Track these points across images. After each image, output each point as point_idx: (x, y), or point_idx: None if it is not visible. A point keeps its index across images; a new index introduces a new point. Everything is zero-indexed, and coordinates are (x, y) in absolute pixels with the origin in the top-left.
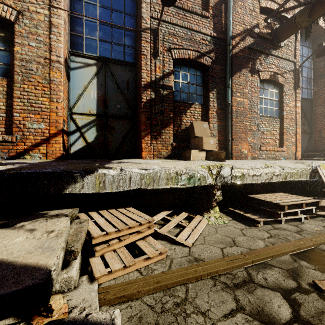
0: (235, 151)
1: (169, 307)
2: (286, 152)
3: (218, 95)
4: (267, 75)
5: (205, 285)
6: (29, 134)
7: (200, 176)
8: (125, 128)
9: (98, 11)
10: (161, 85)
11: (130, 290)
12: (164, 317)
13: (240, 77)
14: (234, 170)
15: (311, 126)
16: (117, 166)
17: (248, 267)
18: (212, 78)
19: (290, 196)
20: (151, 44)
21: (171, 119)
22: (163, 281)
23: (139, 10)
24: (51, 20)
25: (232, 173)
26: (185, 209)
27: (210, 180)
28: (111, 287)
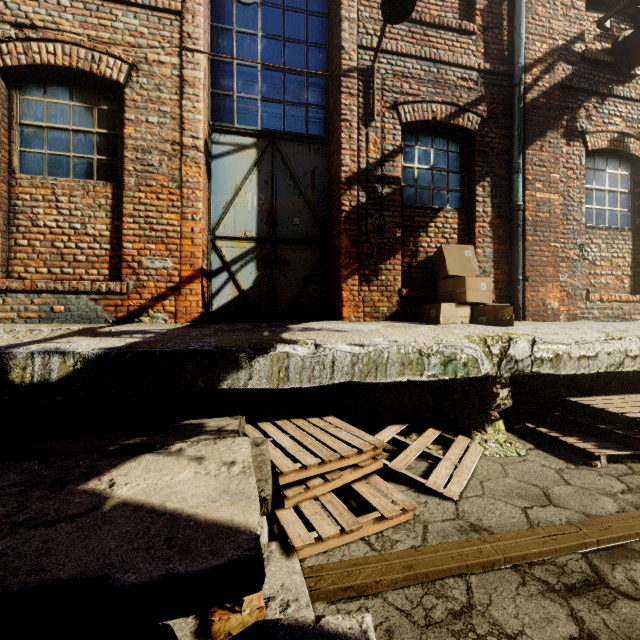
0: (531, 303)
1: (441, 618)
2: None
3: (494, 189)
4: (604, 141)
5: (504, 582)
6: (148, 279)
7: (467, 358)
8: (308, 262)
9: (260, 46)
10: (379, 176)
11: (361, 577)
12: (435, 636)
13: (542, 149)
14: (538, 346)
15: None
16: (306, 338)
17: (589, 552)
18: (480, 156)
19: None
20: (359, 99)
21: (398, 241)
22: (419, 565)
23: (337, 36)
24: (183, 73)
25: (533, 352)
26: (431, 423)
27: (488, 367)
28: (325, 568)
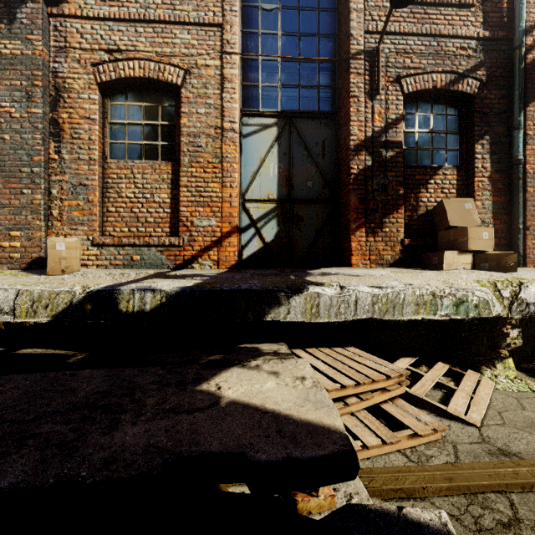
0: (532, 250)
1: (490, 526)
2: None
3: (493, 146)
4: None
5: None
6: (198, 234)
7: (478, 301)
8: (319, 218)
9: (280, 42)
10: (383, 142)
11: (407, 482)
12: None
13: None
14: None
15: None
16: (330, 281)
17: None
18: (479, 117)
19: None
20: (366, 77)
21: (400, 198)
22: (459, 478)
23: (346, 26)
24: (223, 72)
25: None
26: (438, 357)
27: (499, 308)
28: (374, 471)
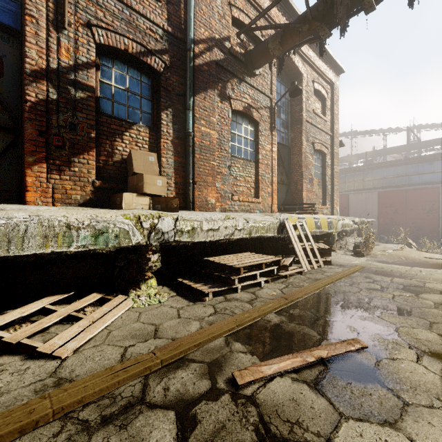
0: (198, 199)
1: None
2: (262, 204)
3: (175, 118)
4: (241, 106)
5: (34, 441)
6: None
7: (119, 231)
8: None
9: None
10: (72, 80)
11: None
12: None
13: (205, 99)
14: (179, 222)
15: (289, 176)
16: None
17: (152, 373)
18: (165, 92)
19: (253, 256)
20: (50, 3)
21: (92, 141)
22: None
23: None
24: None
25: (176, 227)
26: (103, 289)
27: (139, 238)
28: None
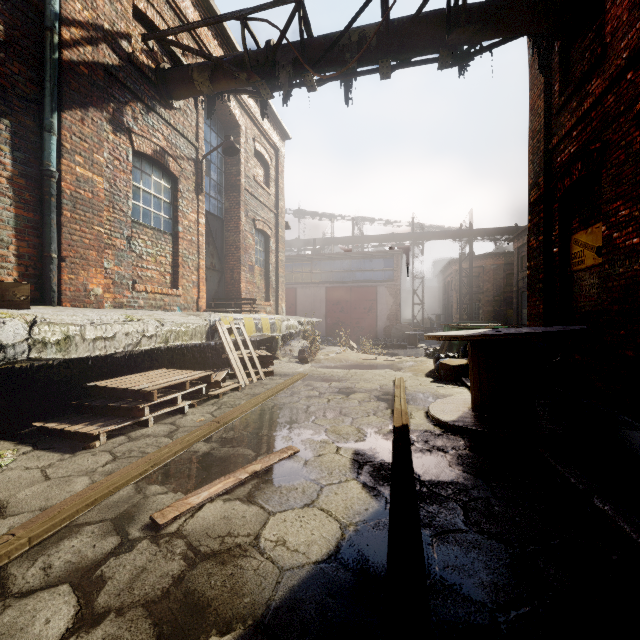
0: (70, 286)
1: None
2: (184, 298)
3: (18, 138)
4: (149, 148)
5: None
6: None
7: None
8: None
9: None
10: None
11: None
12: None
13: (85, 122)
14: (40, 328)
15: (223, 260)
16: None
17: (14, 560)
18: None
19: (172, 373)
20: None
21: None
22: None
23: None
24: None
25: (32, 335)
26: None
27: None
28: None
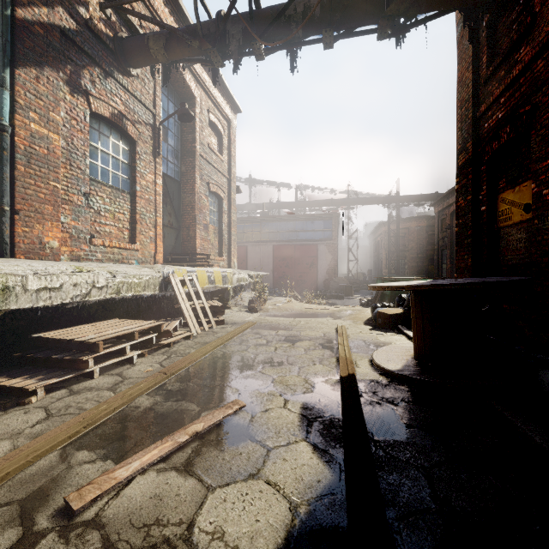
0: (24, 239)
1: None
2: (141, 252)
3: None
4: (107, 111)
5: None
6: None
7: None
8: None
9: None
10: None
11: None
12: None
13: (40, 81)
14: None
15: (179, 219)
16: None
17: None
18: None
19: (123, 323)
20: None
21: None
22: None
23: None
24: None
25: None
26: None
27: None
28: None
